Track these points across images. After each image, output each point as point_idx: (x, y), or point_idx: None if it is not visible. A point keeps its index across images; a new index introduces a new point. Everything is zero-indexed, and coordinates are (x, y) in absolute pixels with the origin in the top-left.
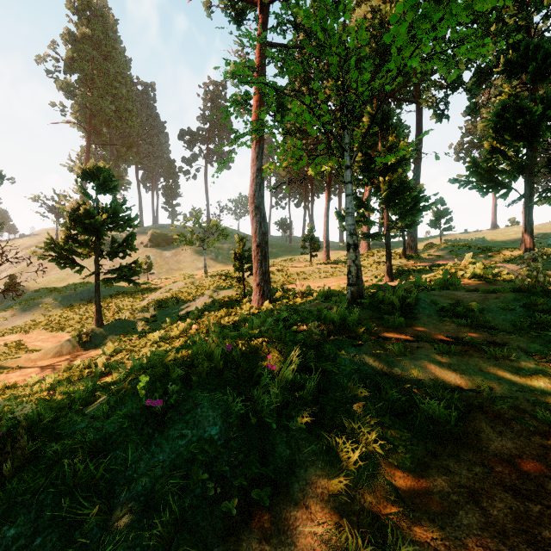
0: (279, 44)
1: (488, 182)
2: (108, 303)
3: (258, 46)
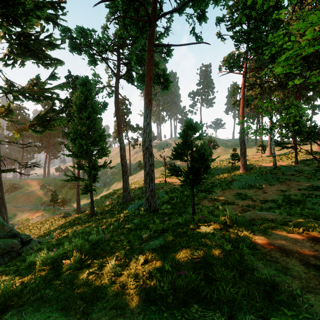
0: (249, 85)
1: None
2: None
3: (242, 88)
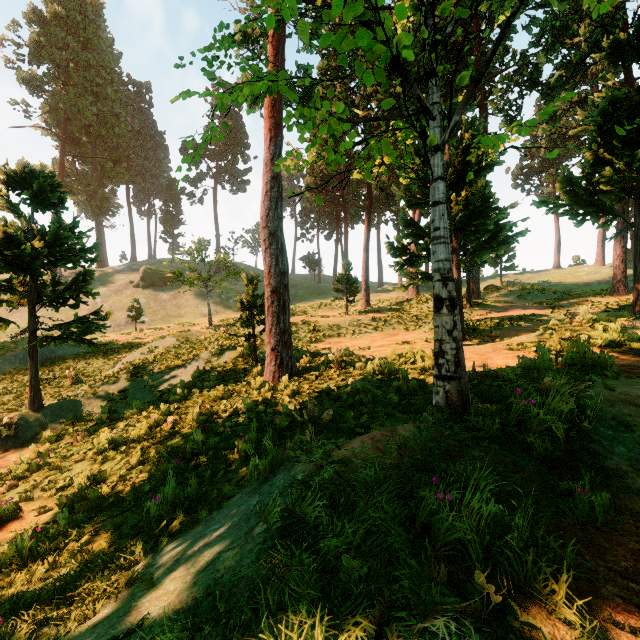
0: None
1: (586, 205)
2: (67, 367)
3: None
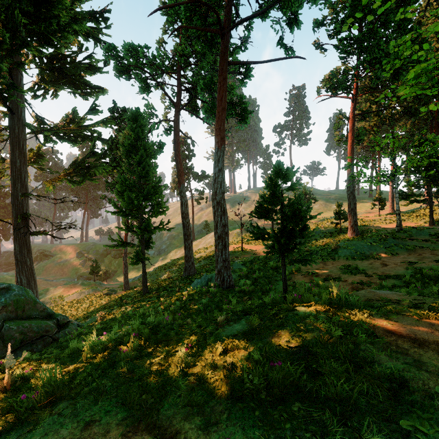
0: (361, 113)
1: None
2: None
3: (351, 118)
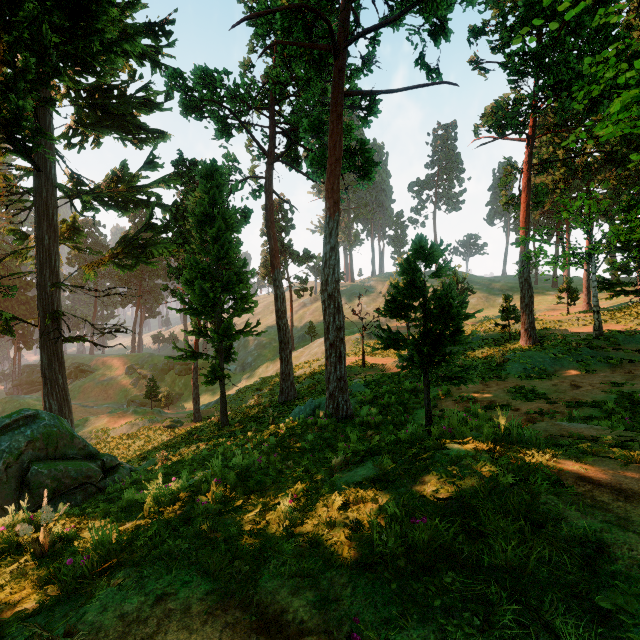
0: (541, 163)
1: None
2: None
3: (525, 170)
